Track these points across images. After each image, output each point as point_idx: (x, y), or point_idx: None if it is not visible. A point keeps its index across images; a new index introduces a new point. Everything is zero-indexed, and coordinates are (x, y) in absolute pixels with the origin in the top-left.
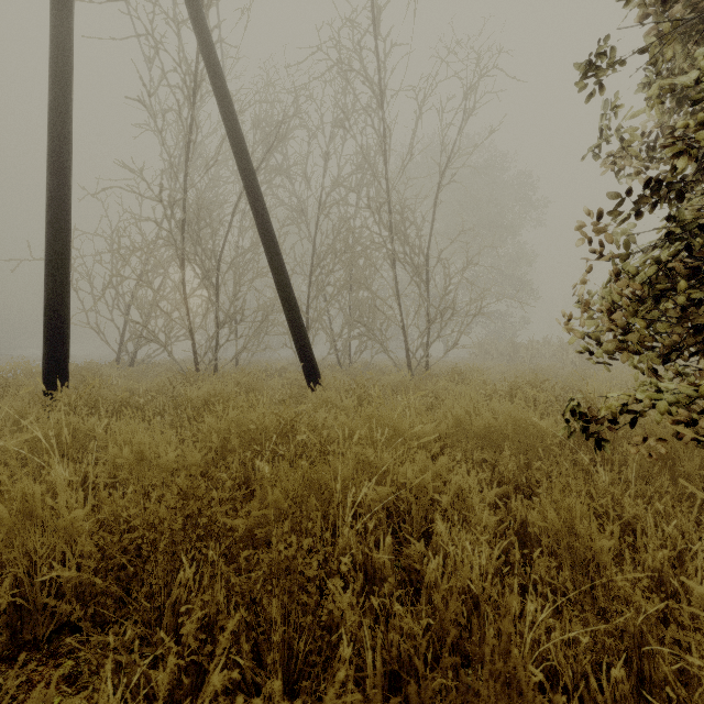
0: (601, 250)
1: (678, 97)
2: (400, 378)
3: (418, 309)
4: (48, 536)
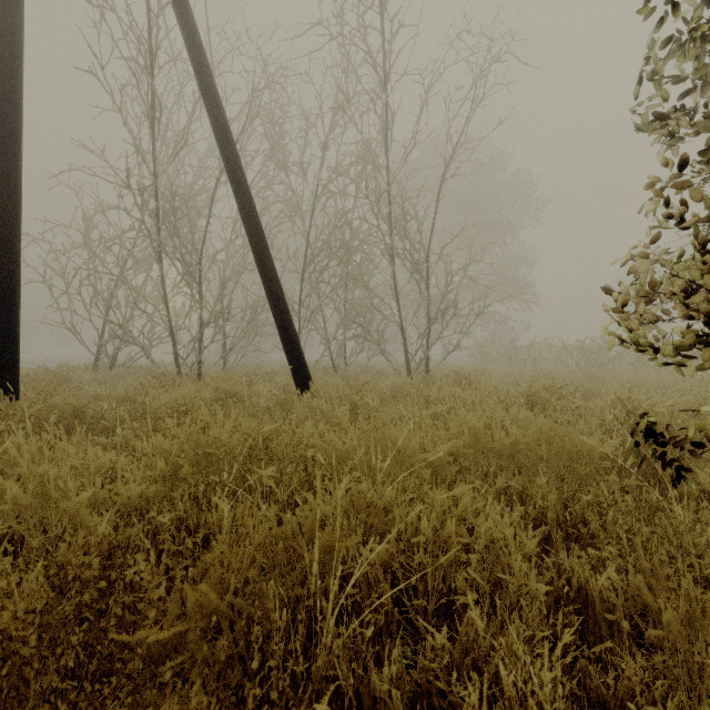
0: (680, 210)
1: None
2: (400, 383)
3: (418, 308)
4: None
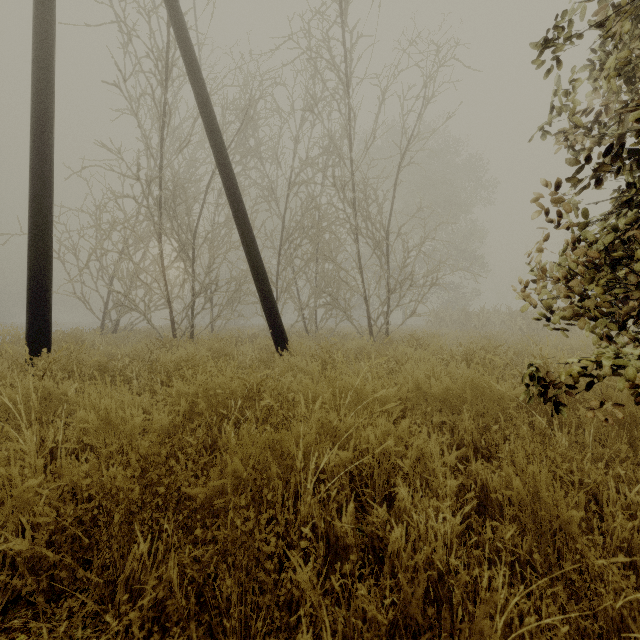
0: (559, 218)
1: (627, 76)
2: (363, 344)
3: (379, 280)
4: (5, 504)
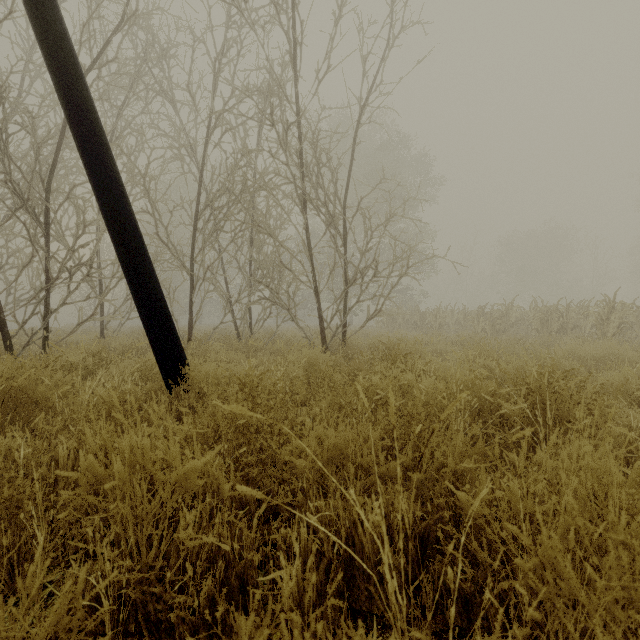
0: None
1: None
2: (316, 358)
3: (333, 268)
4: None
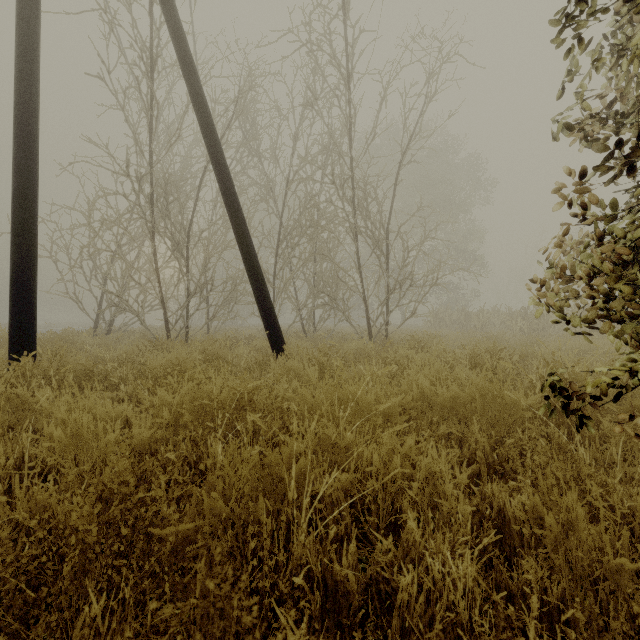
0: (582, 211)
1: None
2: (362, 346)
3: (378, 280)
4: None
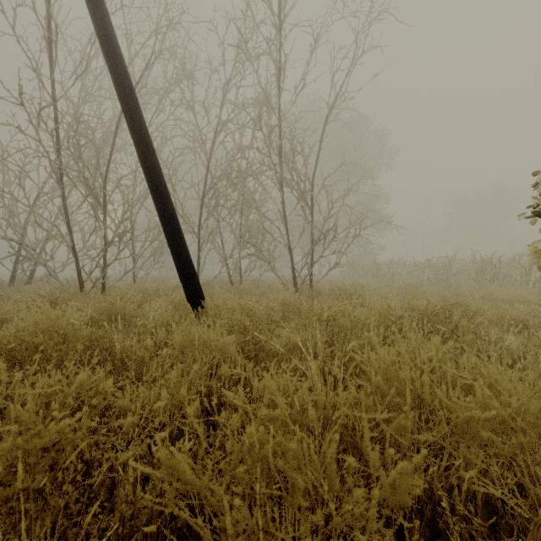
0: None
1: None
2: (289, 297)
3: (303, 231)
4: None
